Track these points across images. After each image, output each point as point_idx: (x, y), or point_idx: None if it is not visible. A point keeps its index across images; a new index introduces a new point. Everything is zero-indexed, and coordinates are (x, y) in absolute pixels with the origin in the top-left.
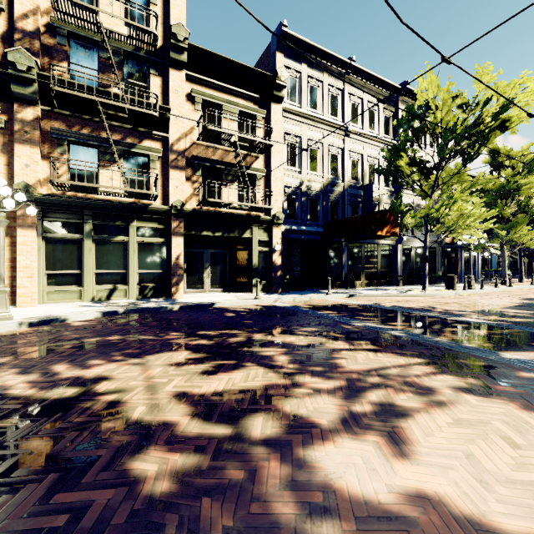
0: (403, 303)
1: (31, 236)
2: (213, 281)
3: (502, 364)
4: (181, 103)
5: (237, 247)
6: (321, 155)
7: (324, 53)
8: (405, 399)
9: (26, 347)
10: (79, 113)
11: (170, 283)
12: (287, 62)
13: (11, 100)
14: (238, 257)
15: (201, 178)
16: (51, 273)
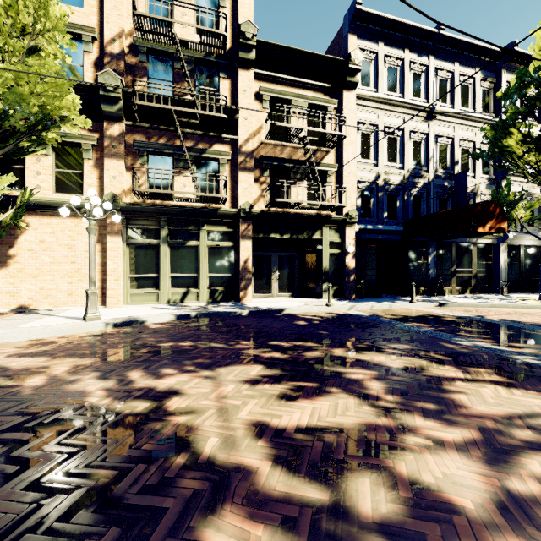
0: (517, 316)
1: (117, 242)
2: (280, 285)
3: None
4: (249, 102)
5: (306, 249)
6: (401, 143)
7: (406, 26)
8: None
9: (108, 349)
10: (157, 125)
11: (239, 287)
12: (361, 43)
13: (102, 119)
14: (306, 260)
15: (269, 179)
16: (133, 276)
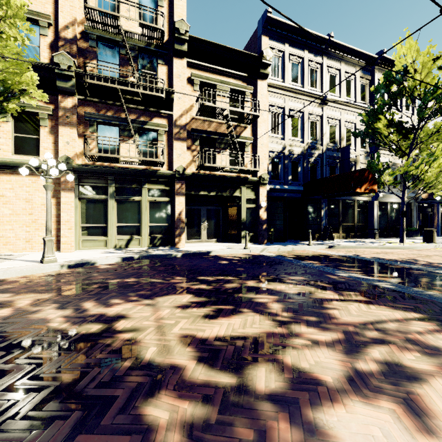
0: (383, 255)
1: (70, 197)
2: (208, 233)
3: None
4: (183, 85)
5: (228, 204)
6: (302, 123)
7: (305, 33)
8: (413, 359)
9: (64, 285)
10: (105, 100)
11: (174, 234)
12: (271, 43)
13: (56, 93)
14: (229, 213)
15: (199, 147)
16: (85, 226)
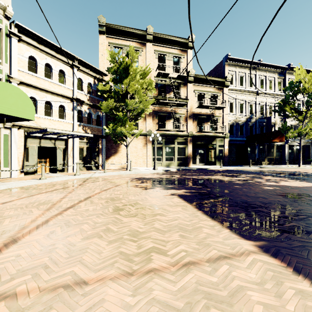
0: (286, 170)
1: (150, 146)
2: (199, 161)
3: (310, 179)
4: (191, 95)
5: (209, 147)
6: (245, 105)
7: (247, 61)
8: (280, 181)
9: (177, 174)
10: (160, 105)
11: (187, 161)
12: (229, 68)
13: None
14: (209, 151)
15: (197, 122)
16: (153, 157)
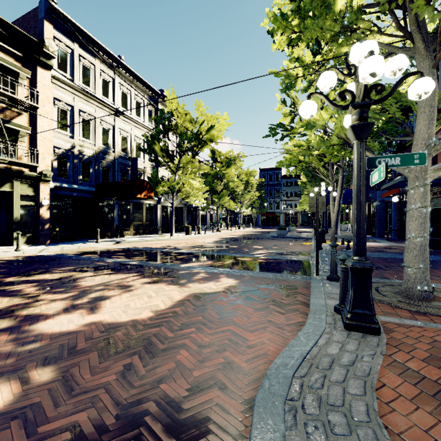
0: (153, 245)
1: None
2: None
3: (177, 269)
4: None
5: None
6: (94, 126)
7: (96, 43)
8: (112, 292)
9: None
10: None
11: None
12: (57, 34)
13: None
14: None
15: None
16: None
